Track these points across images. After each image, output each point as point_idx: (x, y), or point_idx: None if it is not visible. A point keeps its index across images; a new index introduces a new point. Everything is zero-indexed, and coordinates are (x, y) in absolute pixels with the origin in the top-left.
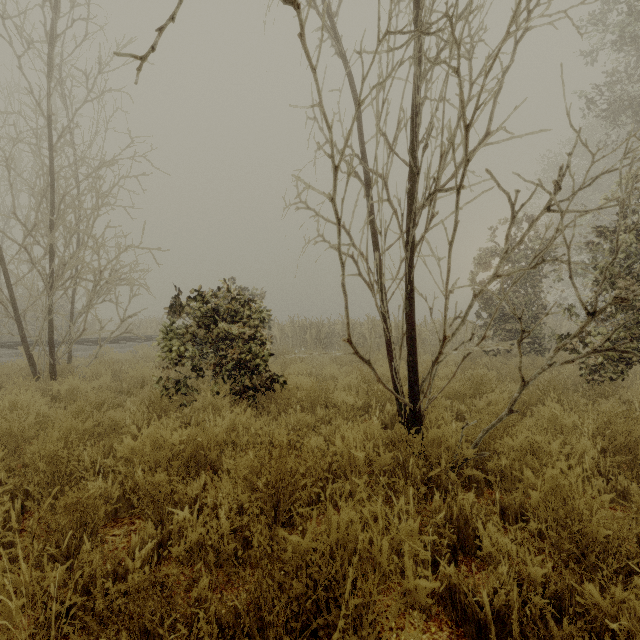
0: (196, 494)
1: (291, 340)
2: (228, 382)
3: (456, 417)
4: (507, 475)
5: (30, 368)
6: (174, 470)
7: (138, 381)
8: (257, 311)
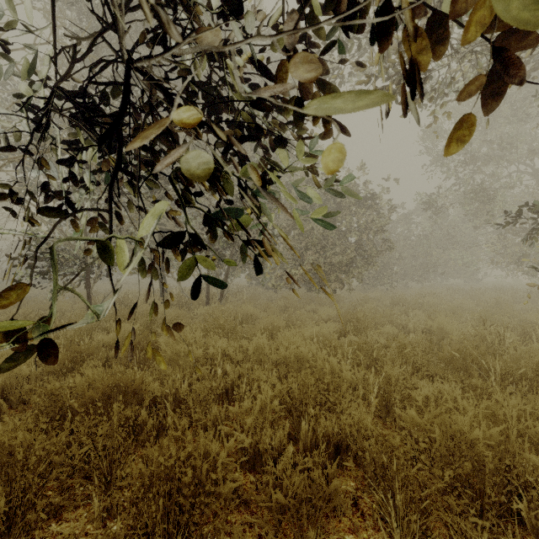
0: None
1: None
2: None
3: None
4: None
5: None
6: None
7: None
8: None
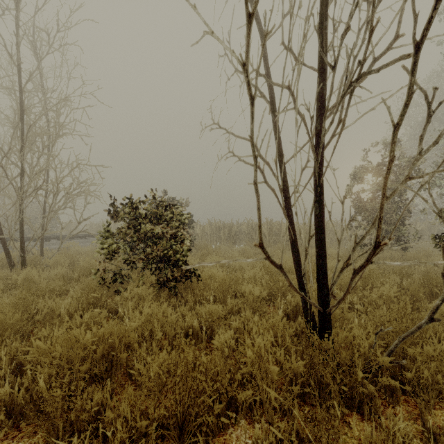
0: (99, 406)
1: (209, 237)
2: (154, 273)
3: (348, 307)
4: (426, 386)
5: (7, 259)
6: (81, 375)
7: (87, 270)
8: (179, 215)
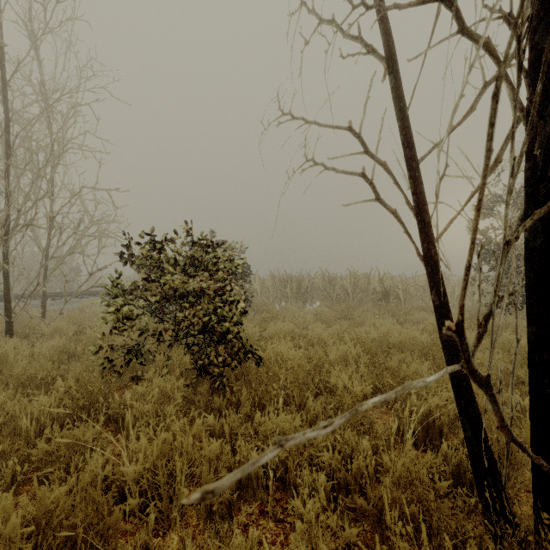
0: None
1: (272, 294)
2: (190, 351)
3: None
4: None
5: None
6: None
7: (96, 343)
8: (228, 261)
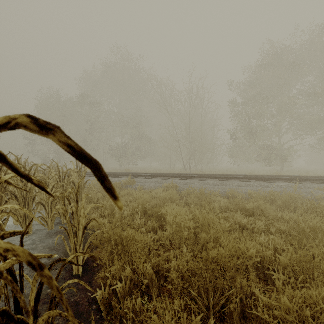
0: None
1: None
2: None
3: None
4: None
5: None
6: None
7: None
8: None
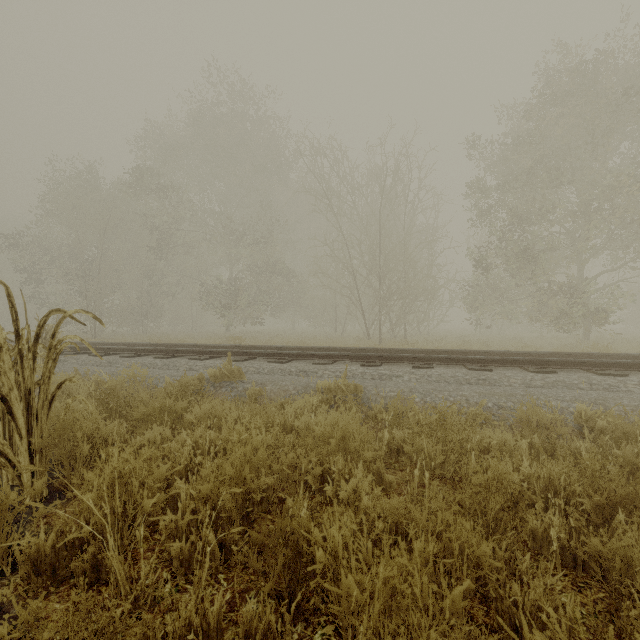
0: None
1: None
2: None
3: None
4: None
5: None
6: None
7: None
8: None
